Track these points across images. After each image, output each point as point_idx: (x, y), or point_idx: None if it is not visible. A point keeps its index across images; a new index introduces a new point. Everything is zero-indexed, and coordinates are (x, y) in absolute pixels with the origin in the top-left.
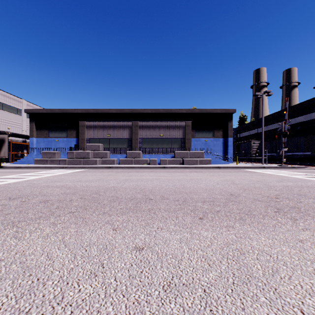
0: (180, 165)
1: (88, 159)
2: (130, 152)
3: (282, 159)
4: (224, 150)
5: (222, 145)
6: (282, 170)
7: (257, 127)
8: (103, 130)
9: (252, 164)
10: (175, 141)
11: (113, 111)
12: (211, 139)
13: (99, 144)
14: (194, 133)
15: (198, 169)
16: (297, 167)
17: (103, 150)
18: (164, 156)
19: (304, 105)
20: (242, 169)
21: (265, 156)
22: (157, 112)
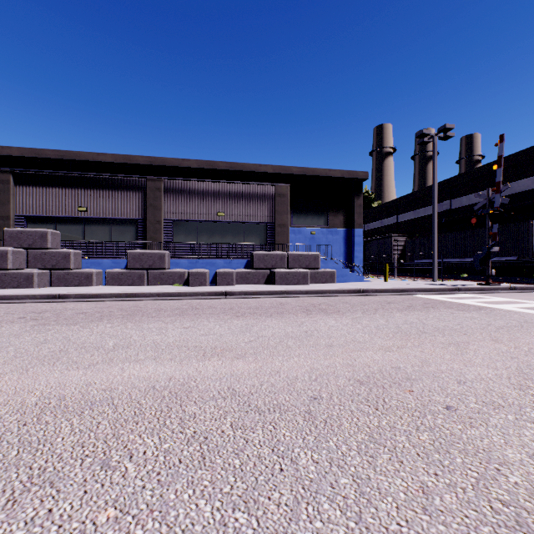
0: (267, 286)
1: (3, 271)
2: (136, 252)
3: (488, 270)
4: (347, 252)
5: (343, 243)
6: (506, 296)
7: (396, 213)
8: (65, 196)
9: (415, 281)
10: (254, 230)
11: (108, 159)
12: (323, 230)
13: (45, 231)
14: (290, 217)
15: (314, 296)
16: (519, 287)
17: (59, 247)
18: (226, 263)
19: (487, 170)
20: (417, 294)
21: (418, 265)
22: (213, 168)
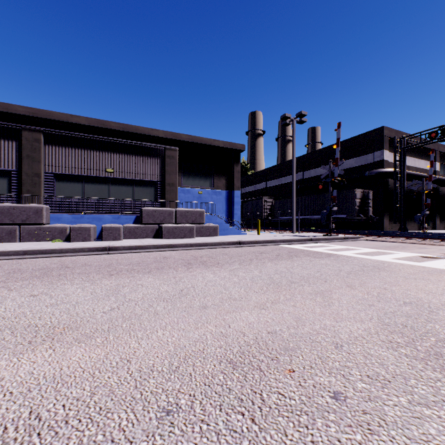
0: (154, 240)
1: None
2: (4, 206)
3: (330, 224)
4: (229, 210)
5: (225, 203)
6: (343, 244)
7: (266, 180)
8: None
9: (280, 234)
10: (144, 188)
11: None
12: (208, 191)
13: None
14: (180, 178)
15: (198, 249)
16: (350, 237)
17: None
18: (114, 218)
19: (327, 151)
20: (282, 244)
21: (282, 221)
22: (104, 127)
